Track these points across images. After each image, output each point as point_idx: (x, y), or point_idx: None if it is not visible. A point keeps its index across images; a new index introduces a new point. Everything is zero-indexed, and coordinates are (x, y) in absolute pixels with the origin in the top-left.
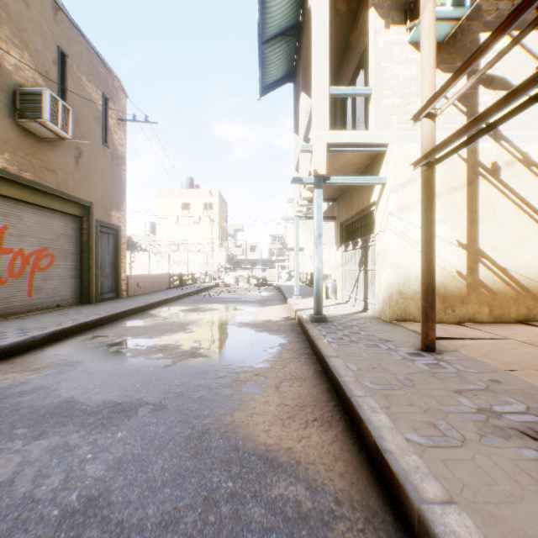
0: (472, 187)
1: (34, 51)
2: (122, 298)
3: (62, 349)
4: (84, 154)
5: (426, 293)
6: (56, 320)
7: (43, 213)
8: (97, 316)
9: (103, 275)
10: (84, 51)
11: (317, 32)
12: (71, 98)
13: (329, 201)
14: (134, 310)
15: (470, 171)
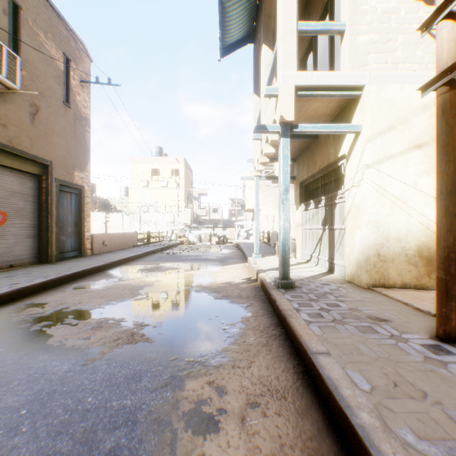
0: None
1: None
2: (86, 256)
3: None
4: (42, 111)
5: (446, 262)
6: None
7: None
8: (43, 279)
9: (65, 234)
10: (42, 7)
11: None
12: (25, 52)
13: None
14: (90, 270)
15: None
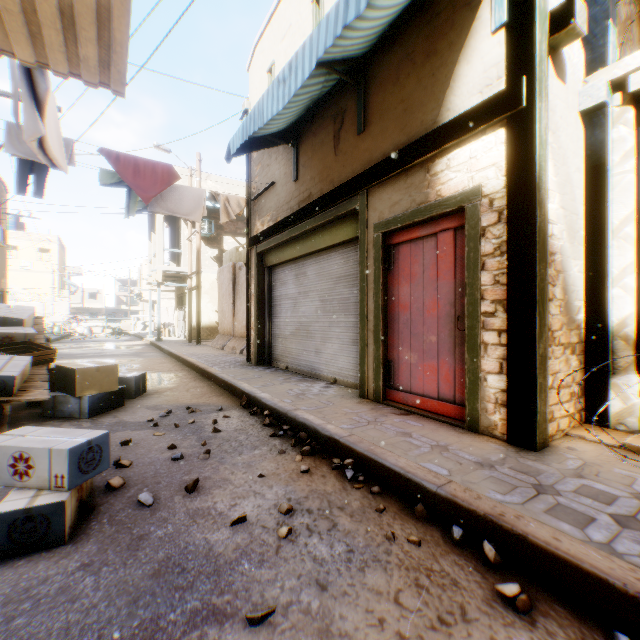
0: None
1: None
2: None
3: None
4: None
5: (189, 327)
6: None
7: None
8: None
9: None
10: None
11: (159, 225)
12: None
13: (171, 281)
14: None
15: None
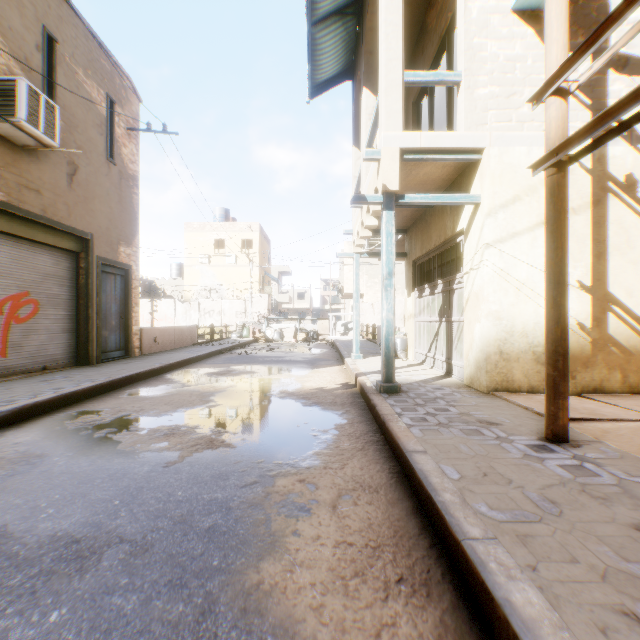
0: (598, 207)
1: (9, 30)
2: (133, 356)
3: (28, 433)
4: (81, 170)
5: (554, 356)
6: (33, 389)
7: (23, 246)
8: (90, 383)
9: (108, 328)
10: (81, 37)
11: None
12: (61, 97)
13: (397, 233)
14: (144, 374)
15: (596, 187)
